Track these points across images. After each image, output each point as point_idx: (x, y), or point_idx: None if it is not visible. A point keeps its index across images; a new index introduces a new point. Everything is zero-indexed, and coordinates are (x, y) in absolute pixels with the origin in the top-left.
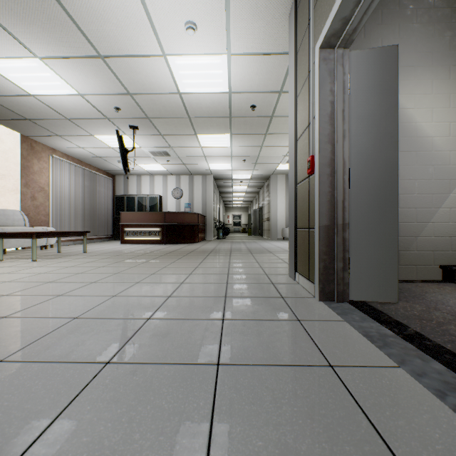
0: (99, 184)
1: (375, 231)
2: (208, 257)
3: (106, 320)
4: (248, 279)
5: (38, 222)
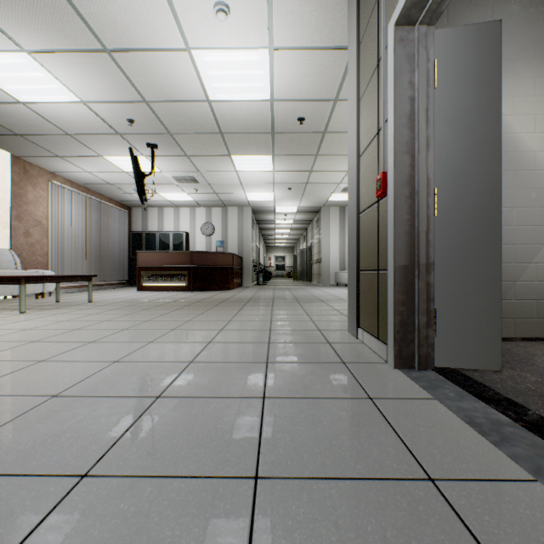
0: (111, 218)
1: (470, 273)
2: (245, 308)
3: (97, 400)
4: (296, 337)
5: (33, 264)
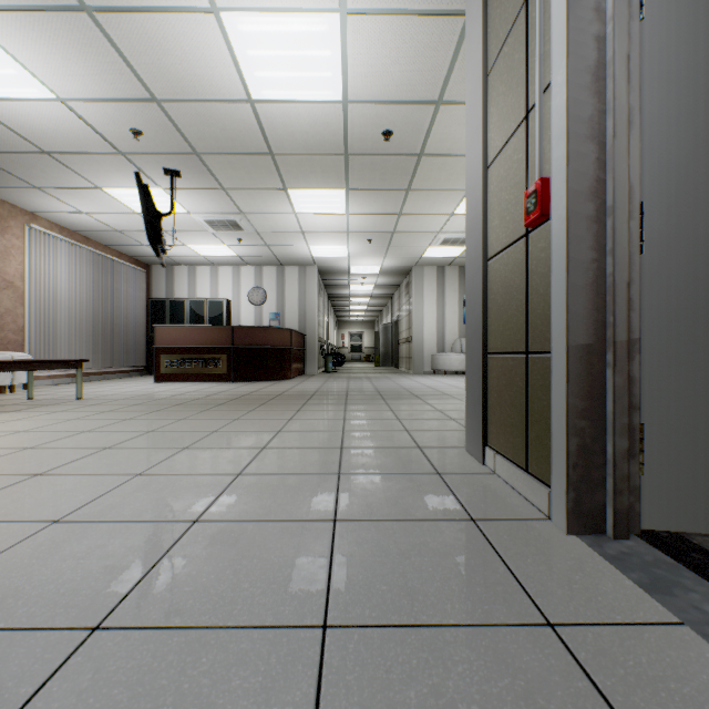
0: (121, 280)
1: (705, 358)
2: (305, 408)
3: None
4: (384, 462)
5: (1, 344)
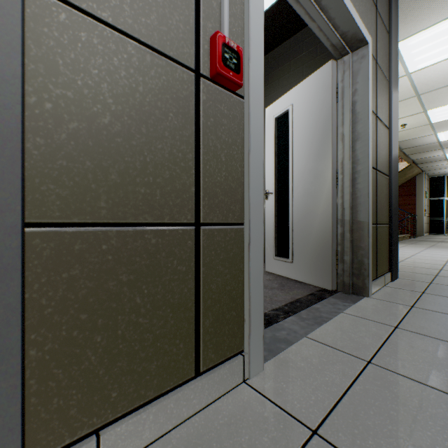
0: None
1: None
2: None
3: None
4: None
5: None
